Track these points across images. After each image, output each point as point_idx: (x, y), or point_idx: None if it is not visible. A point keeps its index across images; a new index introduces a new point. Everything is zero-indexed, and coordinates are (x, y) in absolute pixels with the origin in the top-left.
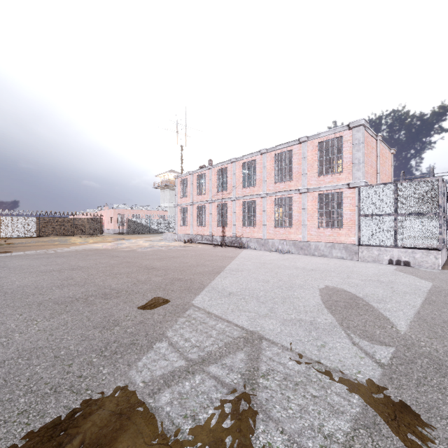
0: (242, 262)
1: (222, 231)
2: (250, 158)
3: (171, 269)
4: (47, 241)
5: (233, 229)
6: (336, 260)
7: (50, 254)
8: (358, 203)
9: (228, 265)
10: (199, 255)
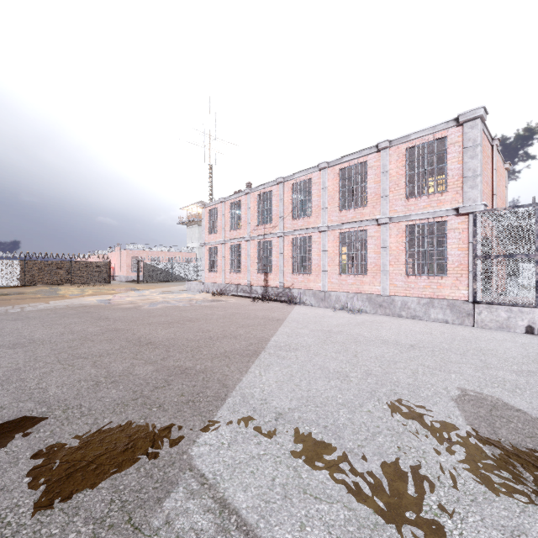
0: (295, 330)
1: (265, 279)
2: (303, 176)
3: (177, 346)
4: (28, 293)
5: (279, 277)
6: (439, 326)
7: (8, 314)
8: (473, 238)
9: (273, 336)
10: (229, 317)
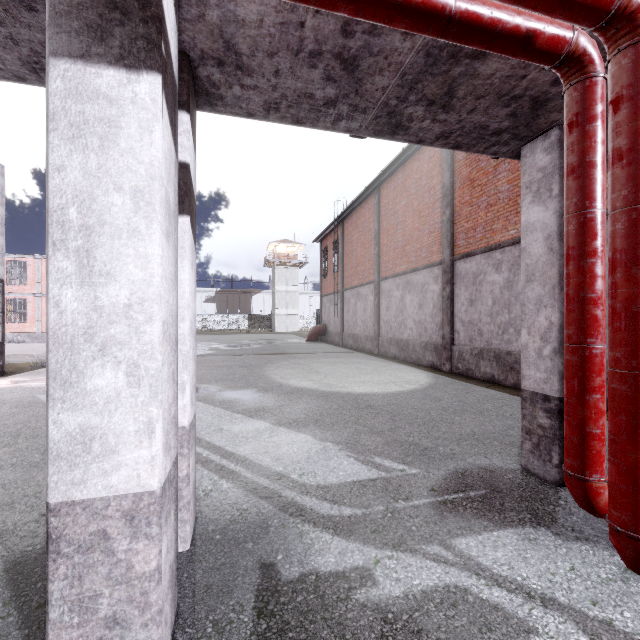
0: None
1: None
2: None
3: None
4: None
5: None
6: None
7: None
8: None
9: None
10: None
